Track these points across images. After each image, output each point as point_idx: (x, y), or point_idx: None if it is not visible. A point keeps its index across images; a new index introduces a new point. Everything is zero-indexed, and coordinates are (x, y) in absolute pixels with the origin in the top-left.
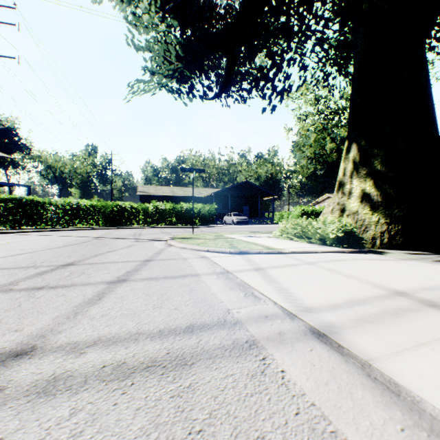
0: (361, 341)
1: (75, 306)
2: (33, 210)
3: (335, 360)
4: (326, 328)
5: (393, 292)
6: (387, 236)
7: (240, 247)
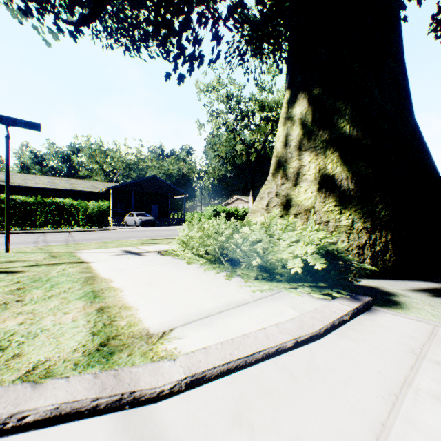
0: None
1: None
2: None
3: None
4: None
5: None
6: (370, 254)
7: None
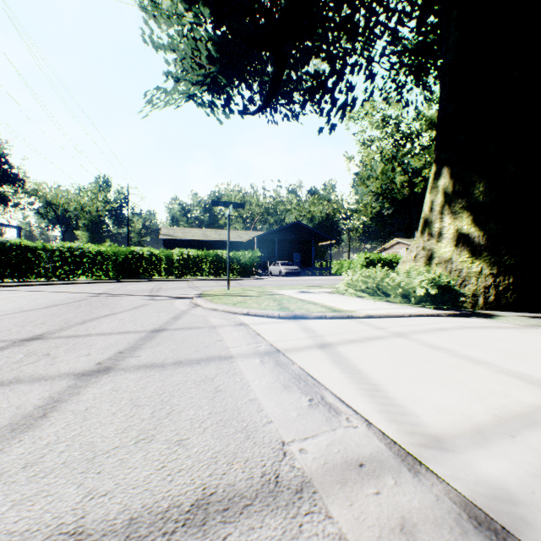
0: None
1: None
2: (20, 257)
3: None
4: (500, 505)
5: None
6: (493, 293)
7: (294, 309)
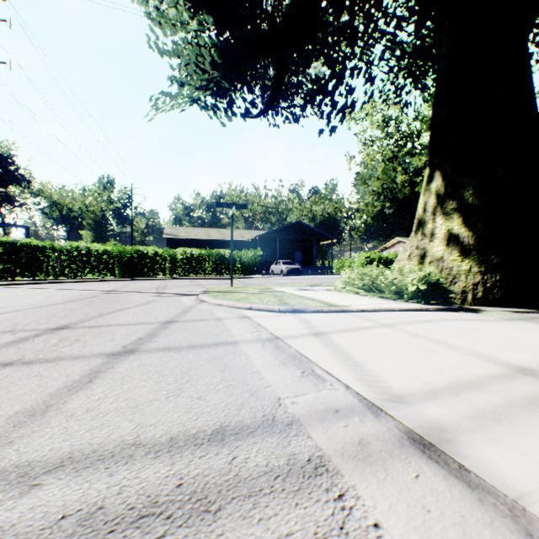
0: (494, 457)
1: (50, 395)
2: (30, 256)
3: (462, 499)
4: (432, 432)
5: (514, 369)
6: (481, 289)
7: (293, 304)
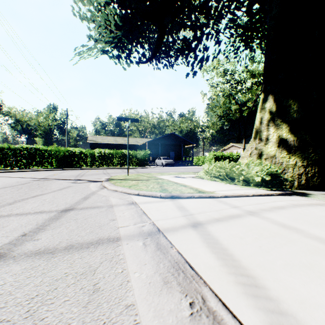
0: None
1: None
2: None
3: None
4: None
5: None
6: (304, 178)
7: (171, 190)
